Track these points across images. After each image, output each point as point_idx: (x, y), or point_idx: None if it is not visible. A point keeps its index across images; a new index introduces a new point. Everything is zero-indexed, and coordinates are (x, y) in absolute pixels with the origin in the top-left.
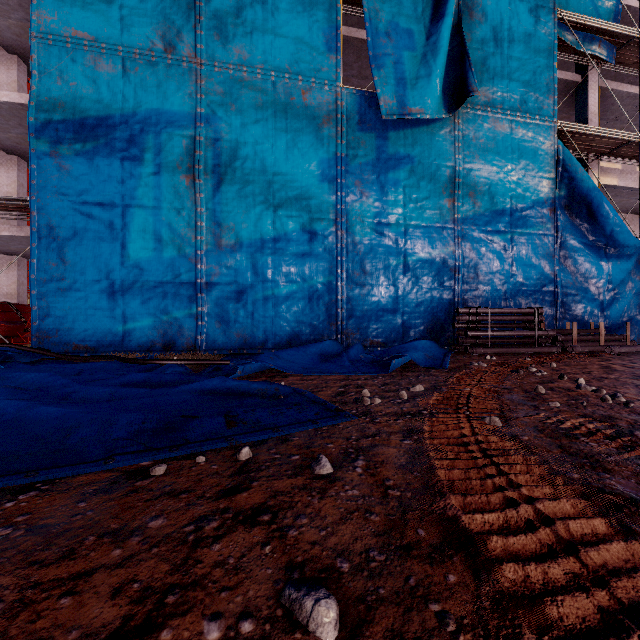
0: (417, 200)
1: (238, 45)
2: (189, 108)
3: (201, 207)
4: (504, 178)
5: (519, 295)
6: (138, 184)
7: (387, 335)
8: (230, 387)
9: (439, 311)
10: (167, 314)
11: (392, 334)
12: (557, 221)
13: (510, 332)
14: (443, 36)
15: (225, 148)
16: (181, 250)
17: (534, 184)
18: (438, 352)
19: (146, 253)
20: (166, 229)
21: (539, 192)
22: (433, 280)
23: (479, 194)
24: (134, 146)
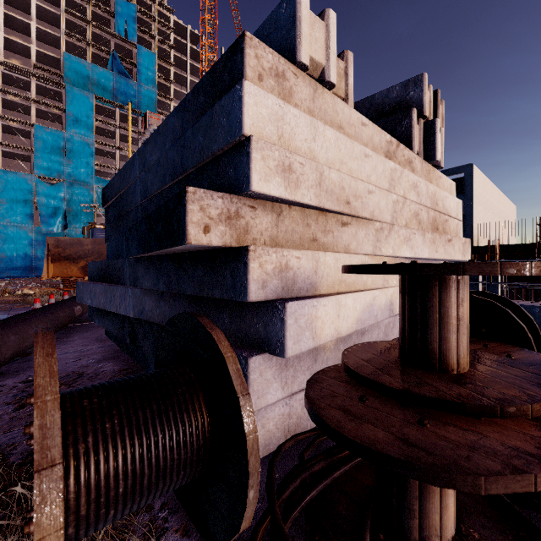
0: None
1: (7, 219)
2: None
3: None
4: None
5: None
6: None
7: None
8: (5, 277)
9: None
10: None
11: None
12: None
13: None
14: (59, 217)
15: (4, 239)
16: None
17: None
18: None
19: None
20: None
21: None
22: None
23: None
24: None
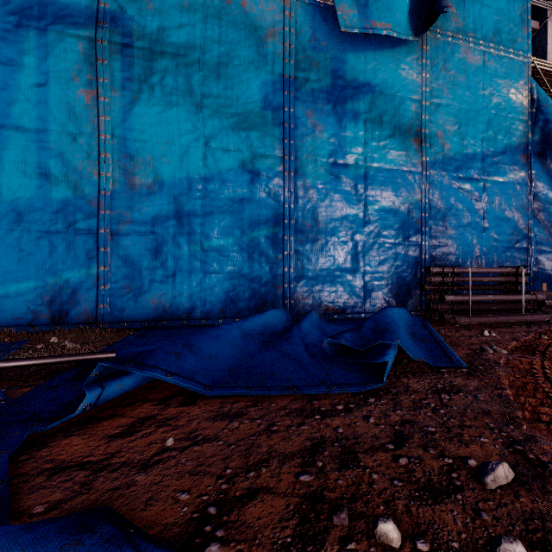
0: (379, 138)
1: None
2: (88, 0)
3: (105, 133)
4: (475, 117)
5: (491, 252)
6: (13, 97)
7: (344, 300)
8: None
9: (404, 270)
10: (56, 275)
11: (350, 298)
12: (531, 169)
13: (494, 296)
14: None
15: (138, 57)
16: (76, 189)
17: (507, 126)
18: (413, 323)
19: (25, 192)
20: (55, 160)
21: (512, 135)
22: (398, 234)
23: (448, 134)
24: (7, 45)
